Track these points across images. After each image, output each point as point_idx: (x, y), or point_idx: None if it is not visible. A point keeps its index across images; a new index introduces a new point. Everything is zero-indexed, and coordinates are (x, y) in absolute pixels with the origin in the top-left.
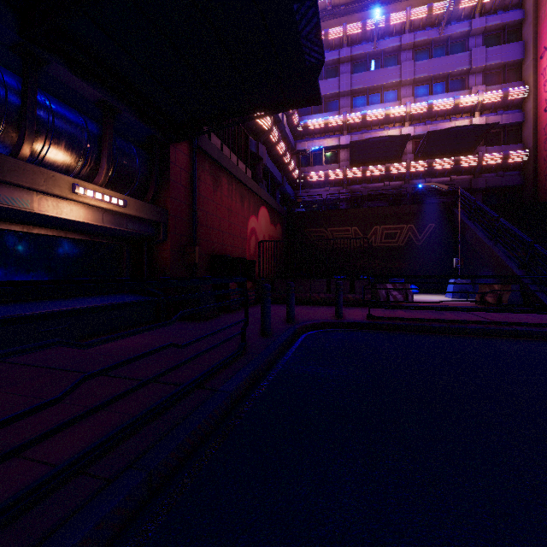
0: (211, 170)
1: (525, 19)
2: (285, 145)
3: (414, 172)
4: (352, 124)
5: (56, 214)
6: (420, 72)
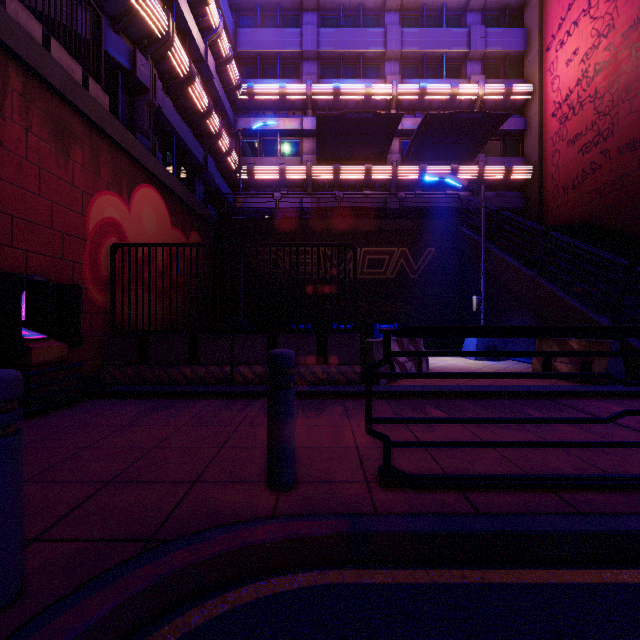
0: None
1: (528, 1)
2: (207, 97)
3: (402, 180)
4: (320, 101)
5: None
6: (410, 44)
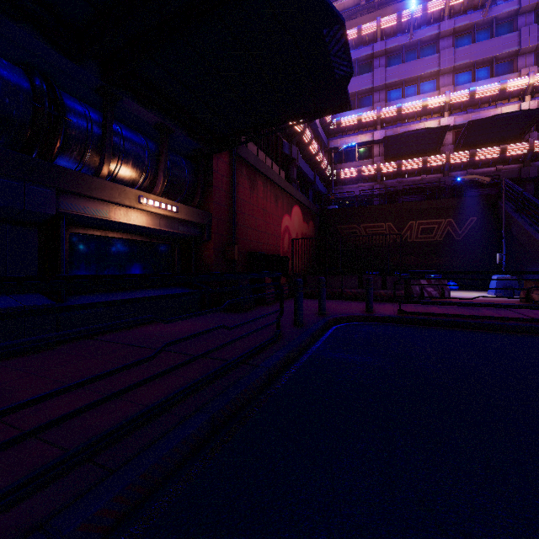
0: (248, 175)
1: None
2: (317, 145)
3: (454, 163)
4: (386, 118)
5: (126, 221)
6: (461, 58)
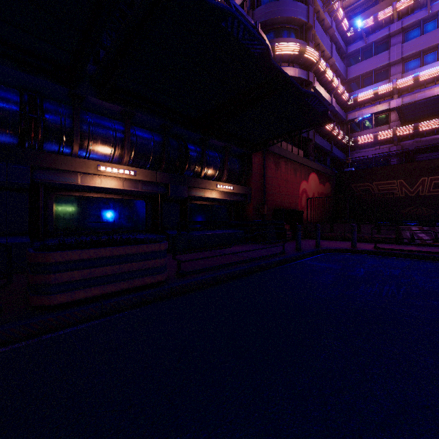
0: (274, 160)
1: None
2: (332, 123)
3: None
4: (403, 87)
5: (211, 196)
6: None
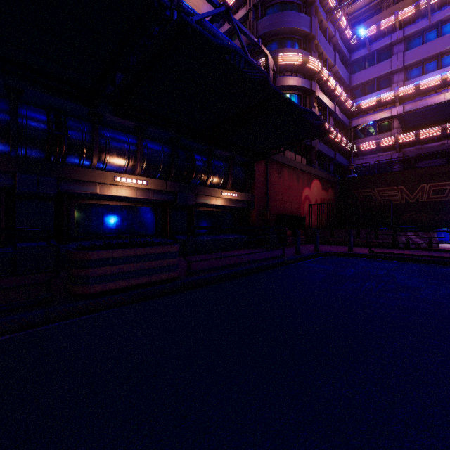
0: (277, 168)
1: None
2: (335, 130)
3: None
4: (405, 95)
5: (216, 203)
6: None
